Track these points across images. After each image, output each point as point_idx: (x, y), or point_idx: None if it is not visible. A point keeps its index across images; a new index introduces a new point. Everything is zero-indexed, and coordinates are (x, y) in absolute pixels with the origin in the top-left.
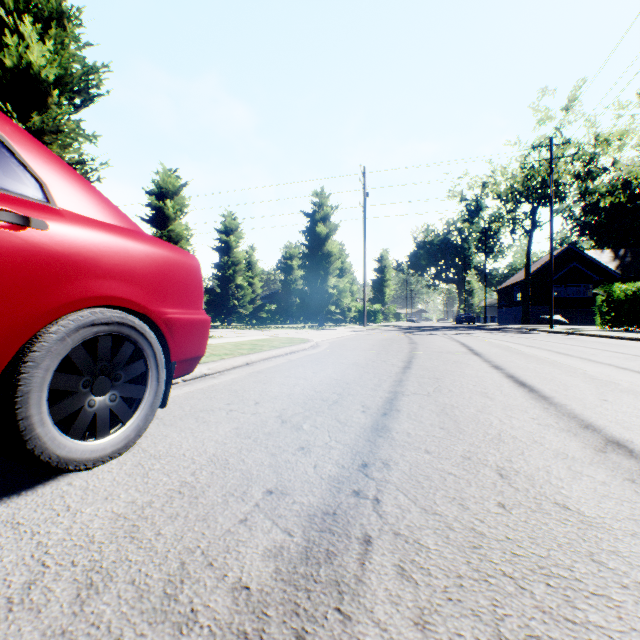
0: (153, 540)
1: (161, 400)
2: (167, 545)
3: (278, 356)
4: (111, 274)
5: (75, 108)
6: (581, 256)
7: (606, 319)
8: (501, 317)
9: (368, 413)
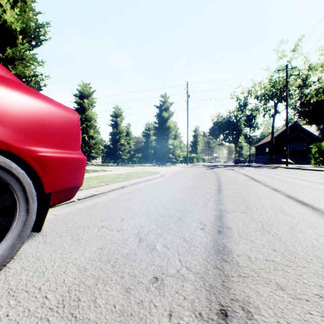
0: None
1: (32, 228)
2: None
3: (141, 182)
4: None
5: (32, 47)
6: (300, 128)
7: (317, 161)
8: (257, 160)
9: (206, 231)
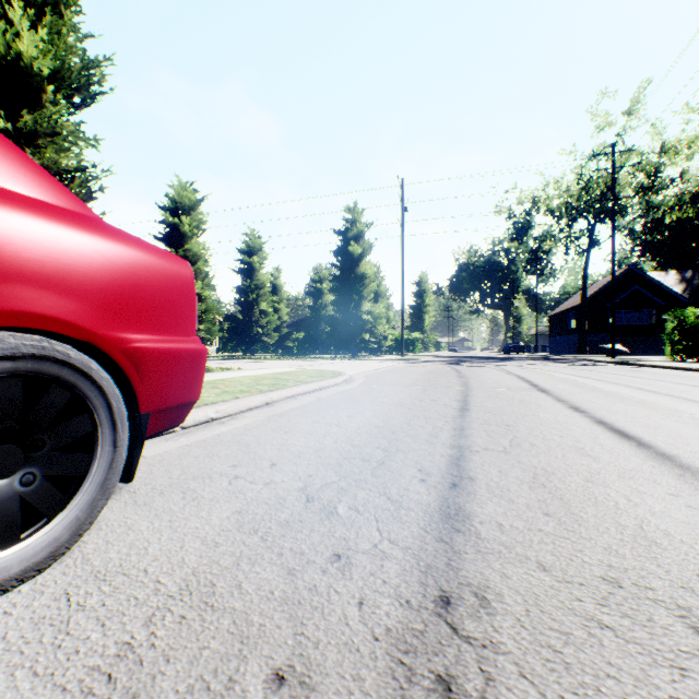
0: None
1: (121, 474)
2: None
3: (305, 393)
4: (19, 275)
5: (74, 108)
6: (643, 278)
7: (677, 349)
8: (553, 346)
9: (430, 483)
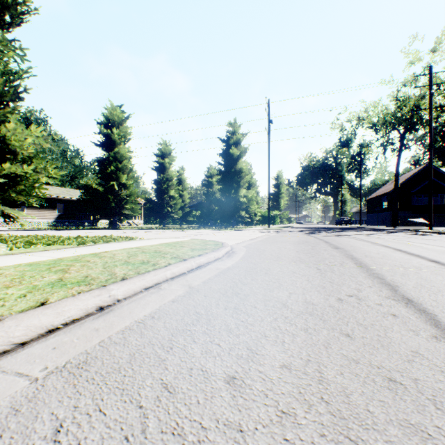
0: None
1: None
2: None
3: (176, 276)
4: None
5: (6, 25)
6: (437, 172)
7: None
8: (370, 220)
9: None
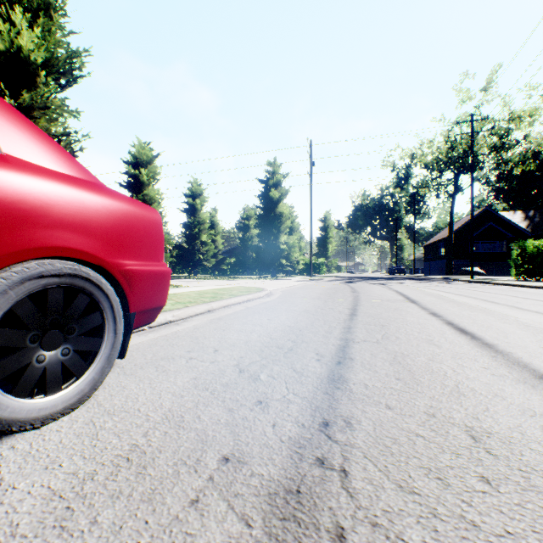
0: (85, 533)
1: (119, 352)
2: (101, 541)
3: (236, 304)
4: (62, 224)
5: (61, 87)
6: (496, 217)
7: (520, 271)
8: (427, 269)
9: (323, 362)
